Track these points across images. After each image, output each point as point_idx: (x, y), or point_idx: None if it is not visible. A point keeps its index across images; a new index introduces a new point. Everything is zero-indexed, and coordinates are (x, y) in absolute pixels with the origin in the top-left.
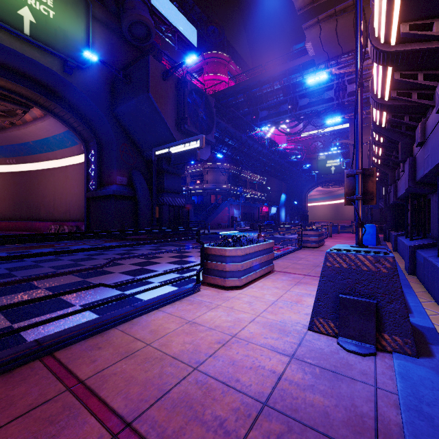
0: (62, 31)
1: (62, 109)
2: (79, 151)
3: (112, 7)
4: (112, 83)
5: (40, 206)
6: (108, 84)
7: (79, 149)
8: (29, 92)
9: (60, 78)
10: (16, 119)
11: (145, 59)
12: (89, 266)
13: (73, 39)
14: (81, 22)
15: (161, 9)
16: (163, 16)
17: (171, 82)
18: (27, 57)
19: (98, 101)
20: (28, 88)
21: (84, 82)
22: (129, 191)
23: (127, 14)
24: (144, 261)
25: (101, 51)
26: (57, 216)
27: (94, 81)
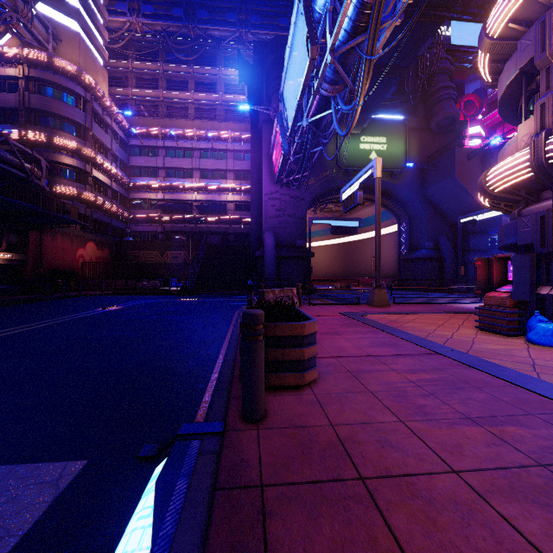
0: (390, 154)
1: (385, 200)
2: (391, 224)
3: (422, 114)
4: (421, 170)
5: (361, 267)
6: (418, 172)
7: (392, 222)
8: (367, 195)
9: (388, 183)
10: (354, 210)
11: (451, 150)
12: (424, 299)
13: (396, 155)
14: (401, 140)
15: (467, 42)
16: (469, 45)
17: (475, 158)
18: (372, 180)
19: (411, 189)
20: (368, 194)
21: (402, 179)
22: (435, 254)
23: (435, 117)
24: (454, 300)
25: (413, 151)
26: (373, 274)
27: (408, 176)
